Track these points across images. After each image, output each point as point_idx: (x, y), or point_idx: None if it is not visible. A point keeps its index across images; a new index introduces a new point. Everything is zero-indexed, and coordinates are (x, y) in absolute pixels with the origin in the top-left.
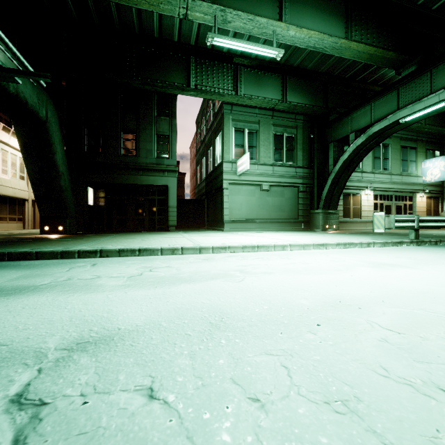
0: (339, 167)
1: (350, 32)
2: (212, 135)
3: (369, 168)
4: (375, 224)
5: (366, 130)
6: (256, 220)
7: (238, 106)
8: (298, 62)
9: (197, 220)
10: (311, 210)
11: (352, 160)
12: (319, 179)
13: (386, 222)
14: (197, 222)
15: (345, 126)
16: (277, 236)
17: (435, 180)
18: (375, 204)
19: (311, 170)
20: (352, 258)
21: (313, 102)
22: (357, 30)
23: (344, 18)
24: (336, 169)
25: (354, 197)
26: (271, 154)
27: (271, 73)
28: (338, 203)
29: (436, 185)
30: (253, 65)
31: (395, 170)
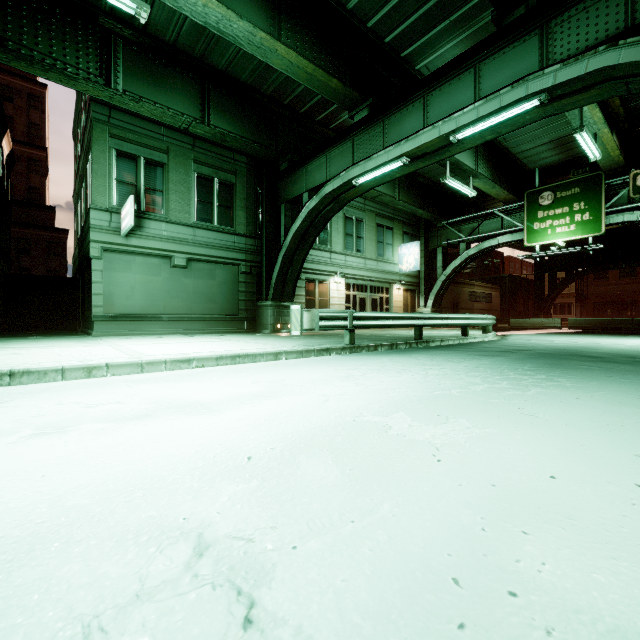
0: (291, 239)
1: (279, 28)
2: (84, 159)
3: (340, 248)
4: (292, 324)
5: (318, 189)
6: (163, 315)
7: (125, 112)
8: (224, 64)
9: (69, 316)
10: (258, 301)
11: (306, 231)
12: (269, 256)
13: (306, 320)
14: (69, 319)
15: (299, 181)
16: (153, 345)
17: (410, 269)
18: (348, 295)
19: (258, 241)
20: (162, 391)
21: (255, 137)
22: (289, 31)
23: (269, 3)
24: (288, 242)
25: (321, 286)
26: (191, 208)
27: (181, 69)
28: (300, 292)
29: (413, 276)
30: (144, 43)
31: (371, 253)
